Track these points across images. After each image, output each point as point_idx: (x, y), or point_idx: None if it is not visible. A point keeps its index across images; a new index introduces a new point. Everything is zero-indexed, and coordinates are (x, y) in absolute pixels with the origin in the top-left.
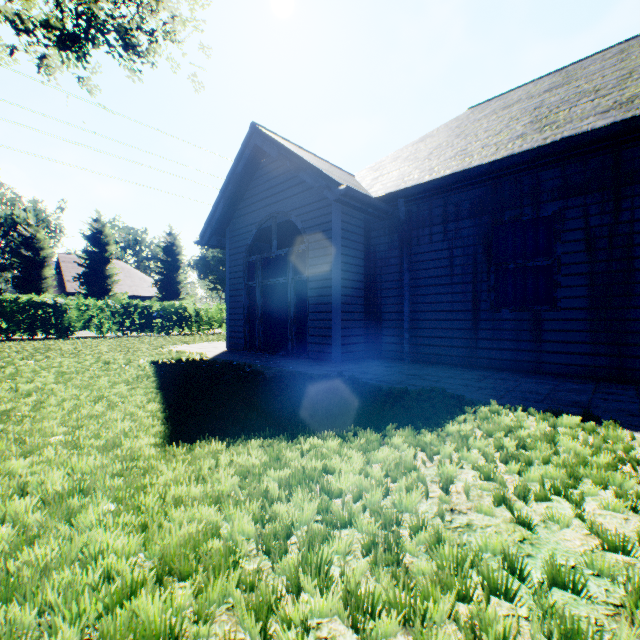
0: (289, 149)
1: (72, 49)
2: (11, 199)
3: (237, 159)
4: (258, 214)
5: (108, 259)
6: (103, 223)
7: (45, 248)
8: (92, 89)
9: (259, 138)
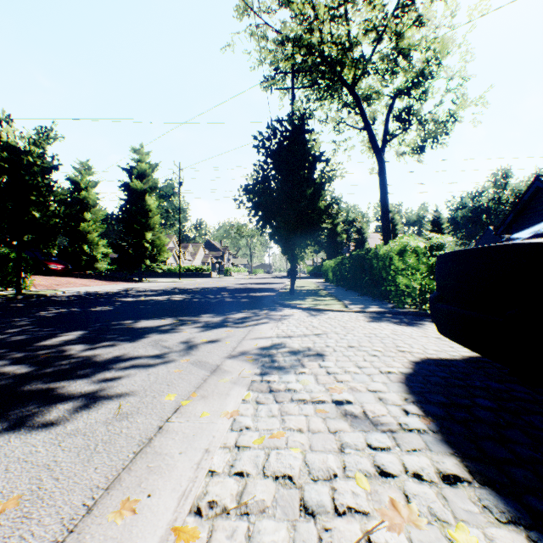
0: None
1: (420, 152)
2: (347, 209)
3: (524, 193)
4: (537, 218)
5: (396, 234)
6: (393, 213)
7: (365, 233)
8: (421, 161)
9: (540, 183)
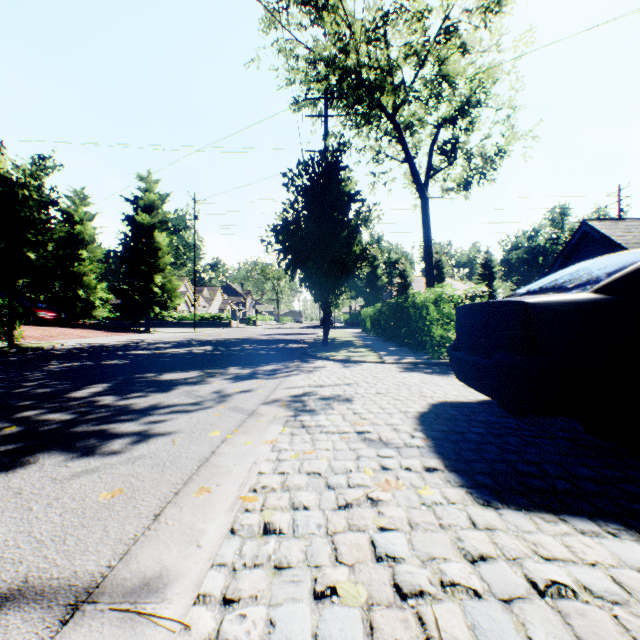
0: (607, 237)
1: (467, 189)
2: (389, 248)
3: (571, 238)
4: None
5: (443, 278)
6: (440, 254)
7: (409, 276)
8: (468, 198)
9: (587, 227)
